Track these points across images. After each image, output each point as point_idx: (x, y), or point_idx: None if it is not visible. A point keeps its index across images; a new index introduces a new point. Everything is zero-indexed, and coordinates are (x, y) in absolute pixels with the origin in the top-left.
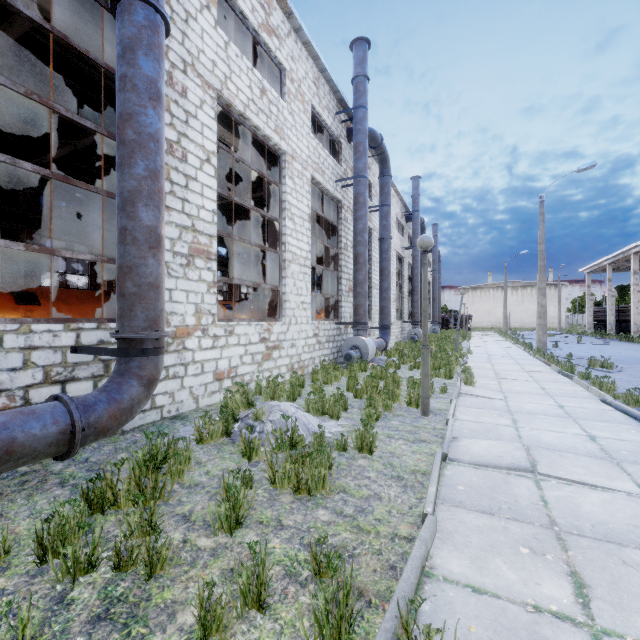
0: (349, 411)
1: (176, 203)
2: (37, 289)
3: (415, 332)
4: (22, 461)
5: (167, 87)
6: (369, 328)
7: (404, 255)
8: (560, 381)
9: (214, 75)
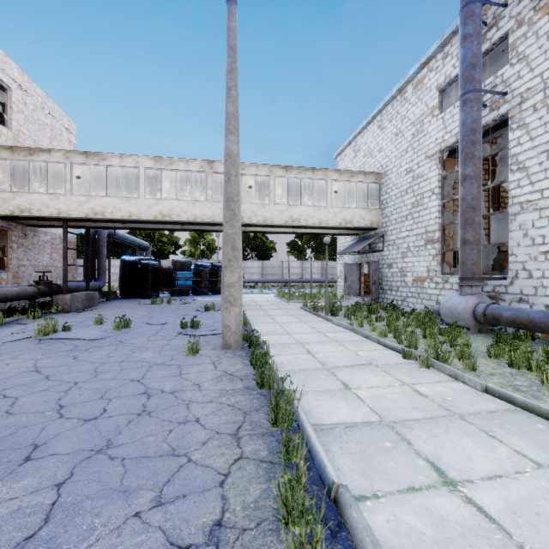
0: None
1: None
2: None
3: None
4: None
5: None
6: None
7: None
8: None
9: None
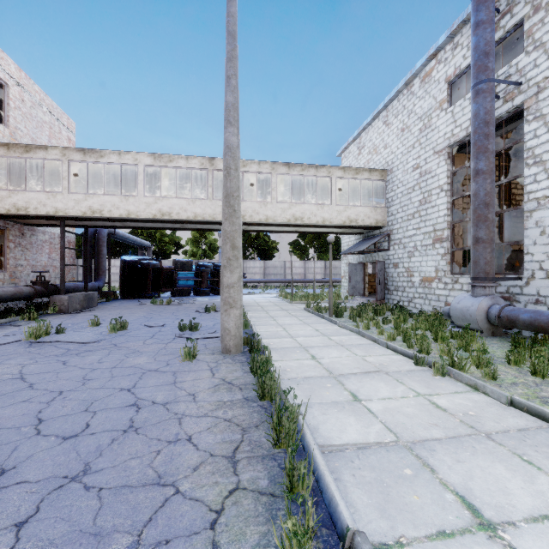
0: None
1: None
2: None
3: None
4: None
5: None
6: None
7: None
8: None
9: None
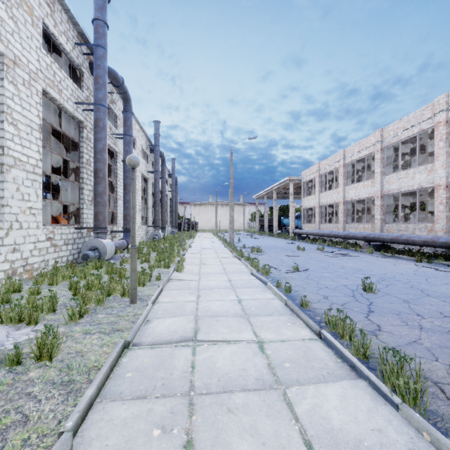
0: (59, 311)
1: None
2: None
3: (156, 234)
4: None
5: None
6: (114, 231)
7: (149, 177)
8: (235, 263)
9: None
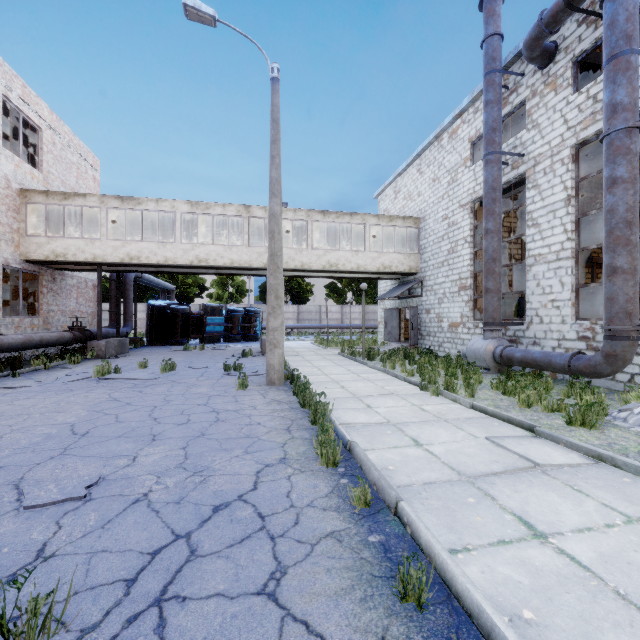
0: None
1: None
2: None
3: None
4: (555, 370)
5: None
6: None
7: None
8: None
9: None
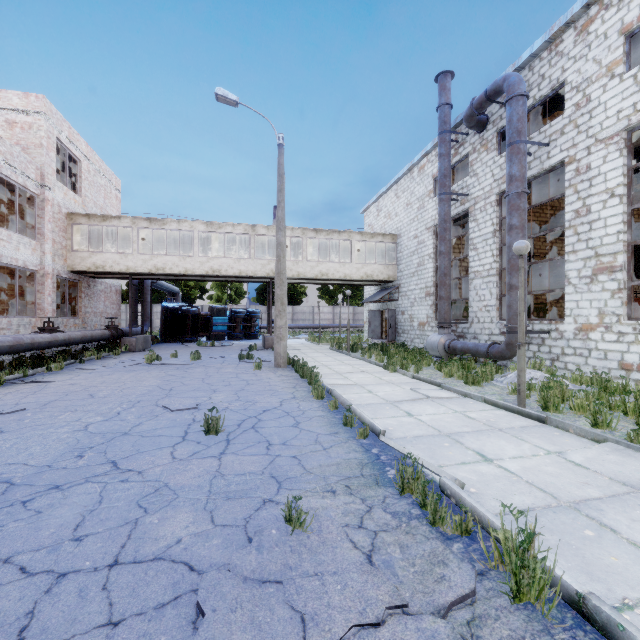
0: None
1: (581, 245)
2: (635, 300)
3: None
4: (481, 356)
5: (575, 179)
6: None
7: None
8: None
9: (619, 121)
